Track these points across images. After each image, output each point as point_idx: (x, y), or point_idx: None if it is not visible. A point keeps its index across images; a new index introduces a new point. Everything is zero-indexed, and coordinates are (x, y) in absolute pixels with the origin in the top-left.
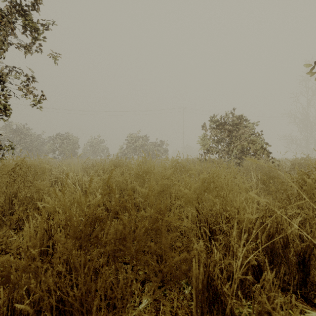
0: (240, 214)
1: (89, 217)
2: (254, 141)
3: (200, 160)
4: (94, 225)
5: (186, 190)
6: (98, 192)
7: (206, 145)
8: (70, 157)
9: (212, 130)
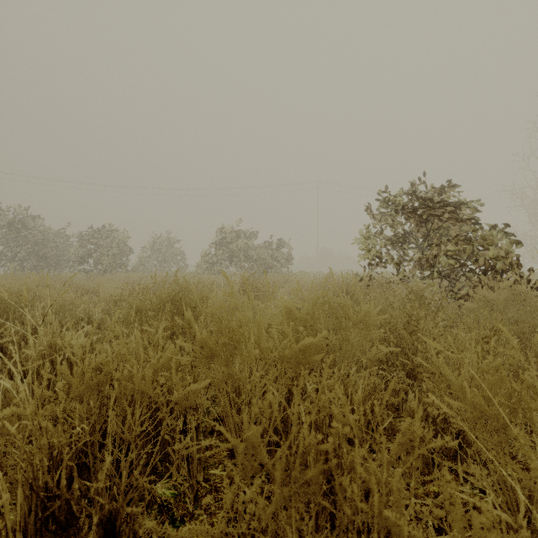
0: None
1: None
2: (487, 240)
3: (361, 280)
4: None
5: None
6: None
7: (374, 249)
8: (113, 270)
9: (383, 217)
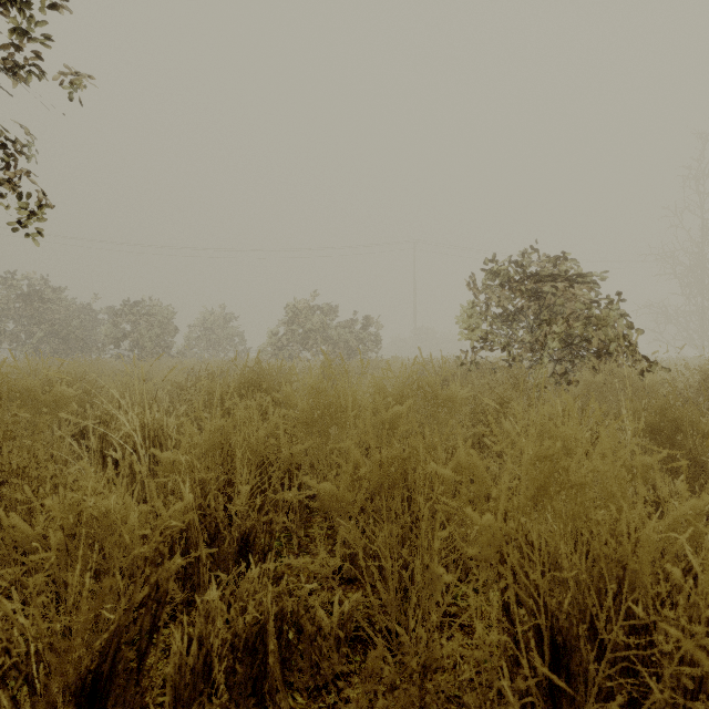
0: (657, 581)
1: (131, 604)
2: (600, 319)
3: (462, 365)
4: (154, 626)
5: (485, 518)
6: (187, 483)
7: (478, 328)
8: (155, 356)
9: (490, 291)
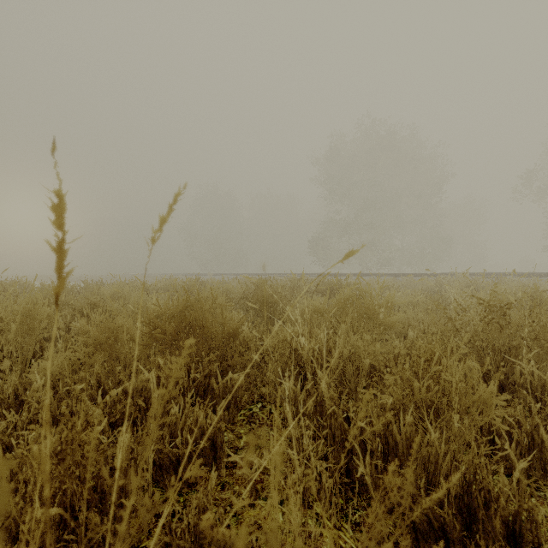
0: None
1: None
2: None
3: None
4: None
5: None
6: None
7: None
8: None
9: None
